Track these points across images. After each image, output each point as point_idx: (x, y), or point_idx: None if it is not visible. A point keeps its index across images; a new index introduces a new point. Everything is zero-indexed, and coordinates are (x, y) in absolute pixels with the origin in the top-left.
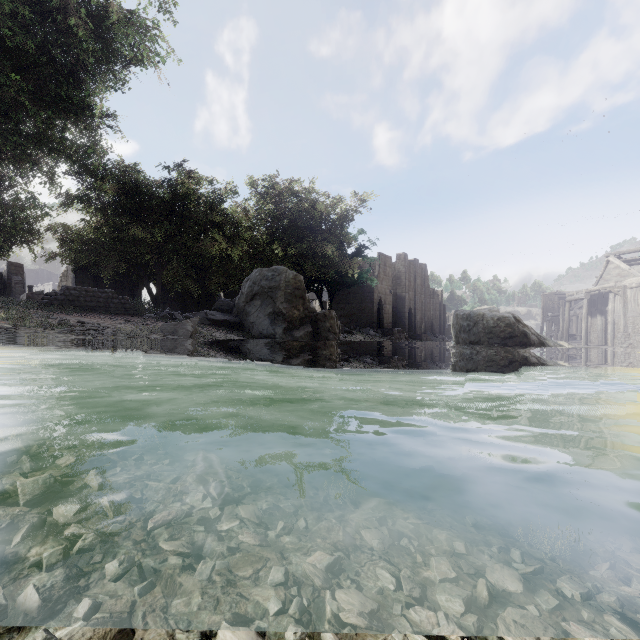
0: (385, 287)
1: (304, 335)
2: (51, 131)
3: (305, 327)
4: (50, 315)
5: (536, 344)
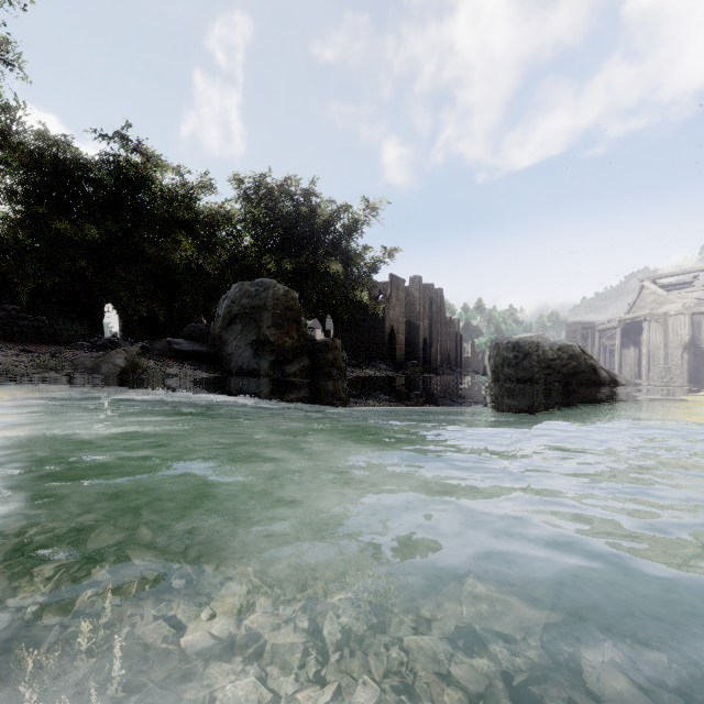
0: (398, 314)
1: (299, 371)
2: None
3: (300, 360)
4: None
5: (607, 382)
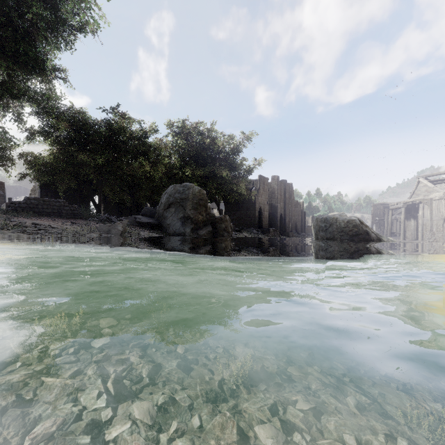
0: (264, 199)
1: (206, 233)
2: (15, 80)
3: (207, 227)
4: (12, 218)
5: (375, 240)
